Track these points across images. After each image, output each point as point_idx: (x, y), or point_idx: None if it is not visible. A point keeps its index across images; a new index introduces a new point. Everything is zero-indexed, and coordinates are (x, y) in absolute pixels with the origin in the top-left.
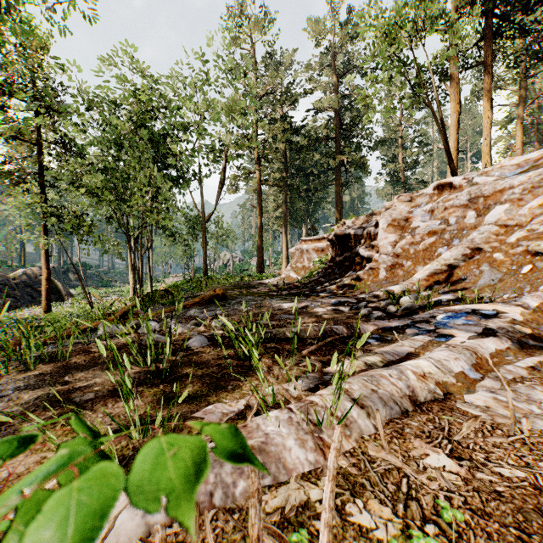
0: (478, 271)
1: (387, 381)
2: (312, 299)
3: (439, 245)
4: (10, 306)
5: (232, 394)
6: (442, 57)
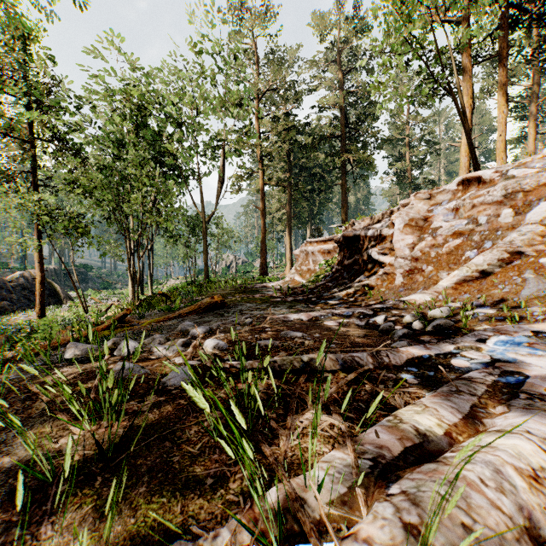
0: (520, 278)
1: (481, 497)
2: (320, 307)
3: (467, 248)
4: (6, 310)
5: (211, 502)
6: (466, 37)
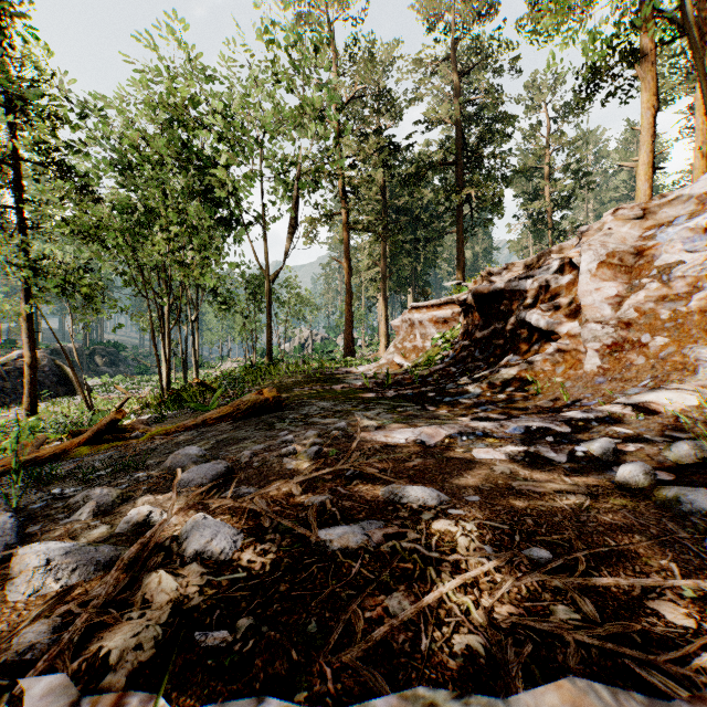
0: None
1: None
2: (448, 411)
3: None
4: None
5: None
6: None
